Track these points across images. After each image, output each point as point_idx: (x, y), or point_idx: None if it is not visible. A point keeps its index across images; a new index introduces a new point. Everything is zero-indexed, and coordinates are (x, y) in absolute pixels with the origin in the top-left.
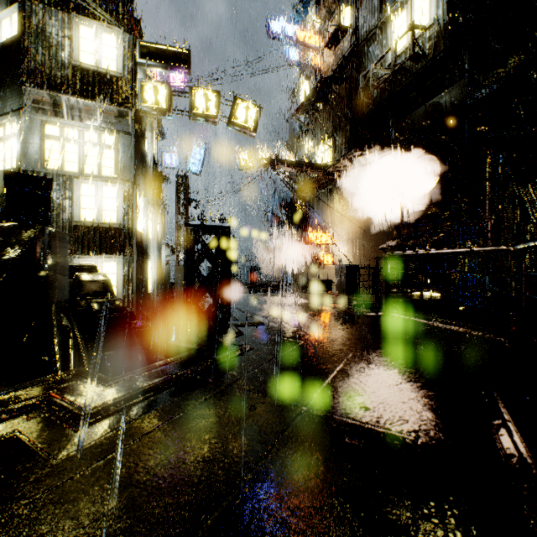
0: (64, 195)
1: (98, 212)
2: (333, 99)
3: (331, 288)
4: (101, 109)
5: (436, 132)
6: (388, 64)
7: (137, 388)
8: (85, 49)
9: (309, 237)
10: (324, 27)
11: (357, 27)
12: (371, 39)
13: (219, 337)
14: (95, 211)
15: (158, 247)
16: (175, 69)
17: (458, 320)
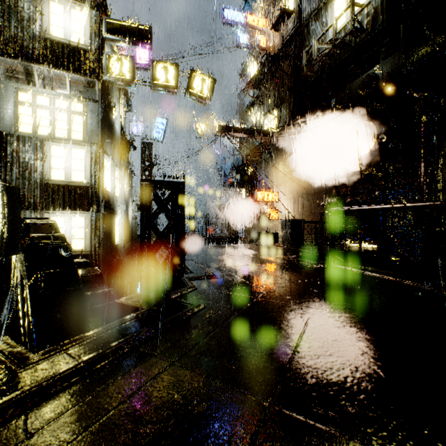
0: (35, 156)
1: (67, 172)
2: (278, 75)
3: (277, 240)
4: (70, 79)
5: (373, 100)
6: (329, 40)
7: (58, 370)
8: (55, 24)
9: (257, 196)
10: (270, 12)
11: (299, 10)
12: (313, 19)
13: (171, 294)
14: (64, 170)
15: (125, 204)
16: (138, 44)
17: (400, 272)
